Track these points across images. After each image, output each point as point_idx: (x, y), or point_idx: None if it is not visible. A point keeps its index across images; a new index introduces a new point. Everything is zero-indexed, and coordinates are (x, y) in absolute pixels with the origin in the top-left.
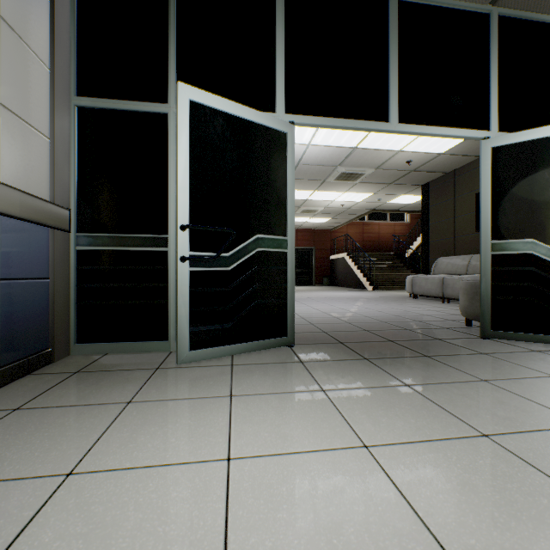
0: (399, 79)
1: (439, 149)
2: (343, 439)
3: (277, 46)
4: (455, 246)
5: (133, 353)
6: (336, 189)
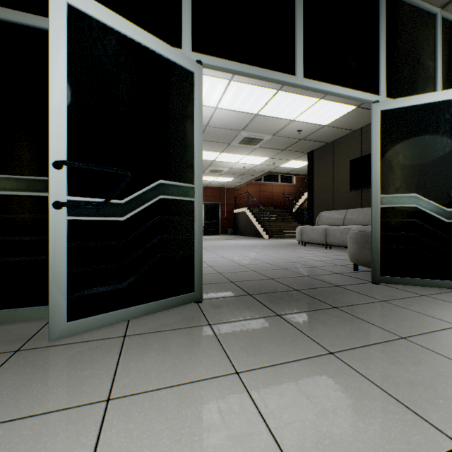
0: (304, 35)
1: (324, 121)
2: None
3: None
4: (334, 202)
5: None
6: (239, 152)
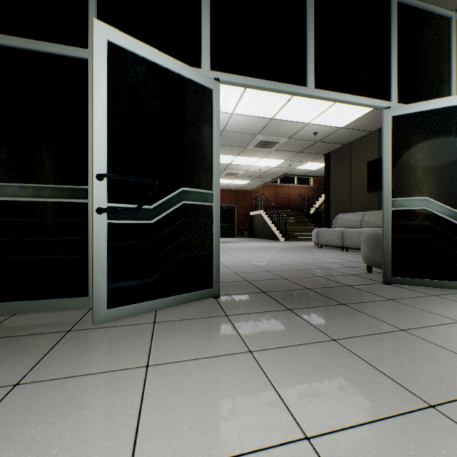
0: (315, 48)
1: (340, 123)
2: (279, 428)
3: (202, 3)
4: (351, 204)
5: (47, 312)
6: (255, 155)
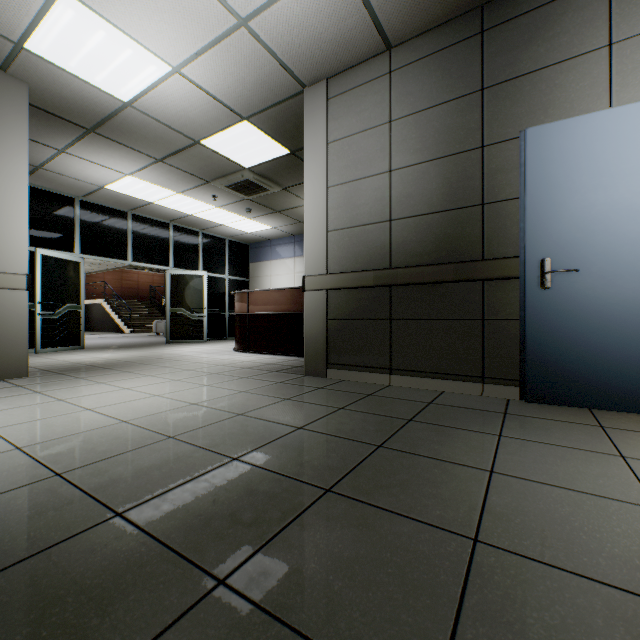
0: (133, 244)
1: None
2: (110, 353)
3: (76, 226)
4: None
5: None
6: None
